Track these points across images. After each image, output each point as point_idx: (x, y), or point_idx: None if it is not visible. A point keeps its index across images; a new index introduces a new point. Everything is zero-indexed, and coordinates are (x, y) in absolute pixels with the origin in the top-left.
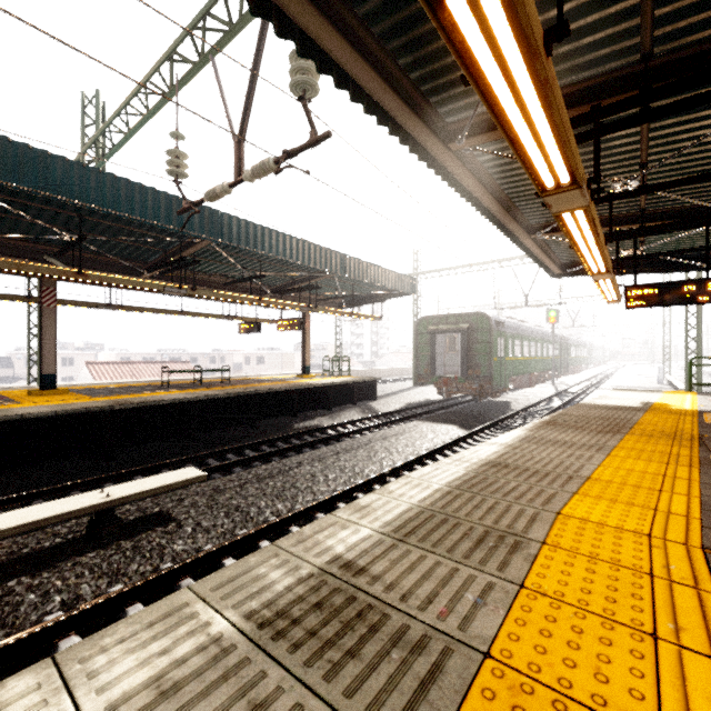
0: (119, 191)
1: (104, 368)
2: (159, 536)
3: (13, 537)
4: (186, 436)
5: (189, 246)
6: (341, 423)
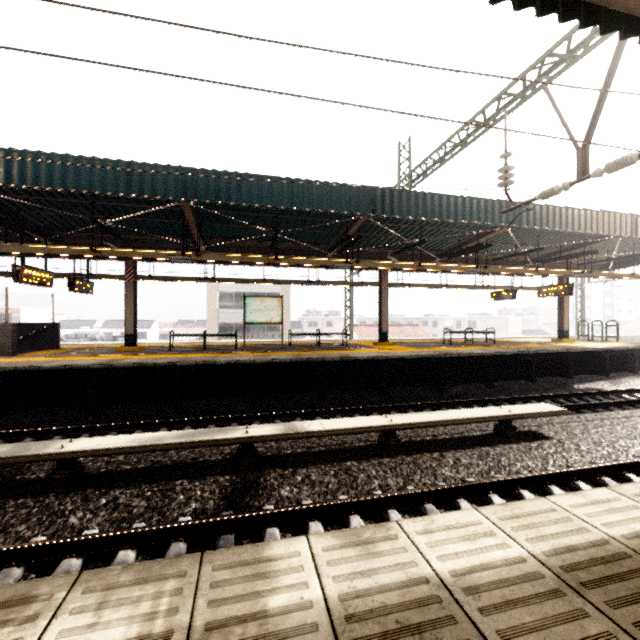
0: (457, 206)
1: (363, 329)
2: (551, 445)
3: (439, 426)
4: (482, 382)
5: (484, 234)
6: (635, 389)
